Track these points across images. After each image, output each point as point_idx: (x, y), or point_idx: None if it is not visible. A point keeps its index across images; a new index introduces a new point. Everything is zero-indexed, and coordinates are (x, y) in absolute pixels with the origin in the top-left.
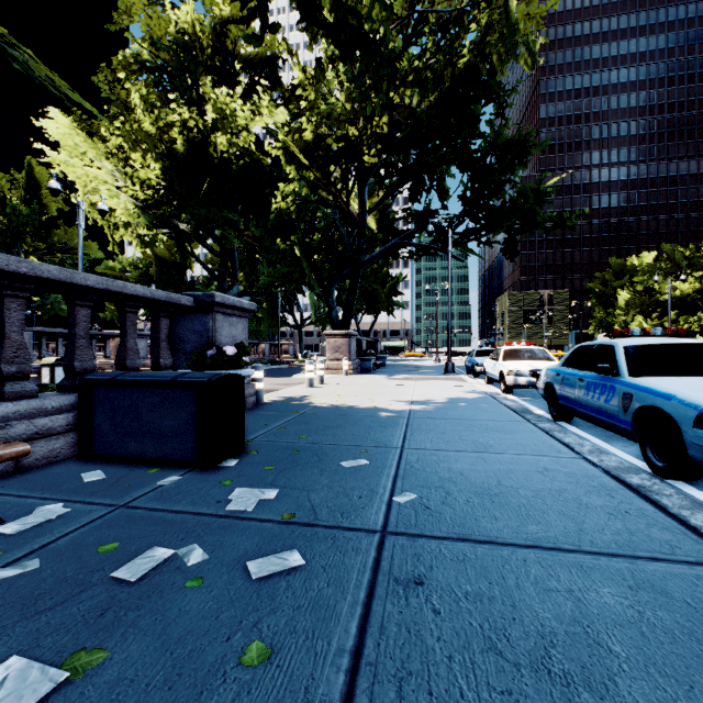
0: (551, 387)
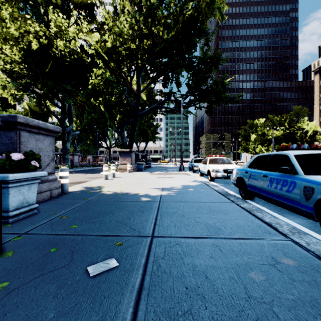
0: (241, 179)
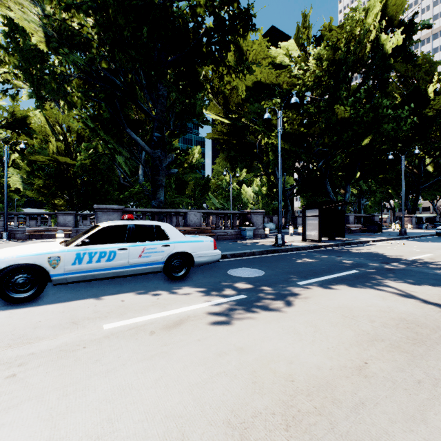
0: None
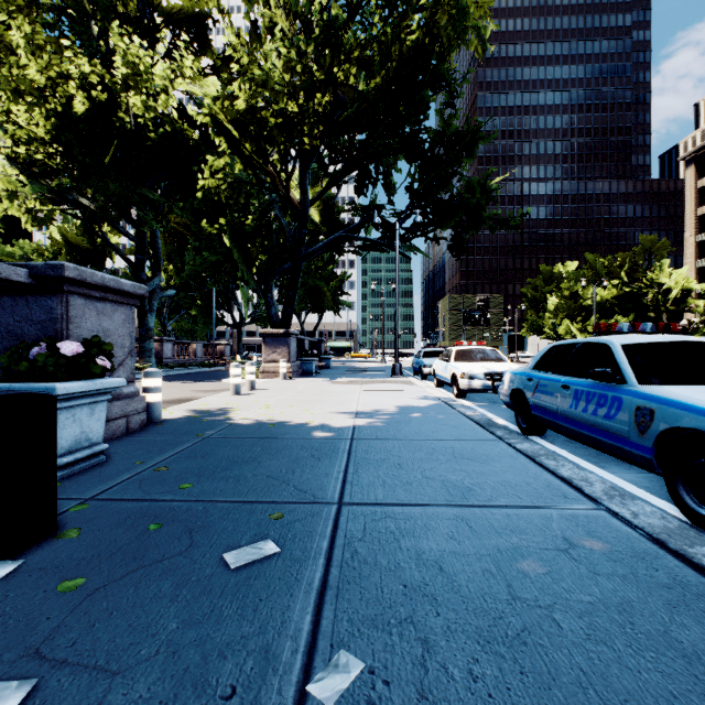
0: (520, 394)
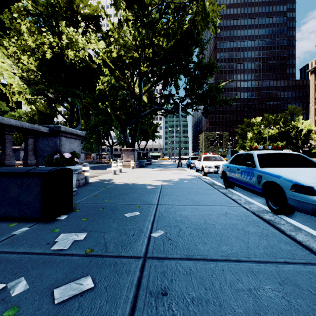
0: (225, 173)
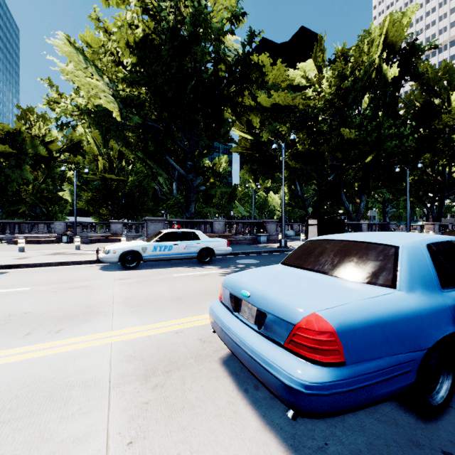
0: None
